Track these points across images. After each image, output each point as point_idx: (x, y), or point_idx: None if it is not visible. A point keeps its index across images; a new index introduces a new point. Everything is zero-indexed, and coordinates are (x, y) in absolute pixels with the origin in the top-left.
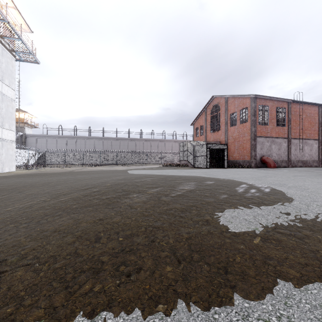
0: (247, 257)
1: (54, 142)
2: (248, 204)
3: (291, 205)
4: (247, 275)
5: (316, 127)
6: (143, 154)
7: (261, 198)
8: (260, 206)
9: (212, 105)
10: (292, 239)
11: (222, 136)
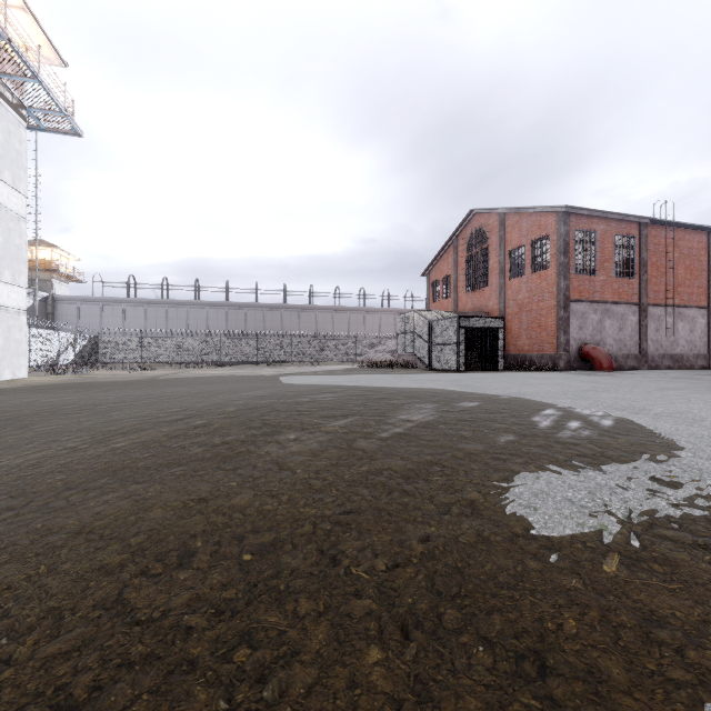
0: (594, 619)
1: (118, 314)
2: (570, 459)
3: (674, 460)
4: (606, 684)
5: (702, 280)
6: (316, 341)
7: (599, 443)
8: (599, 463)
9: (470, 232)
10: (703, 558)
11: (492, 300)
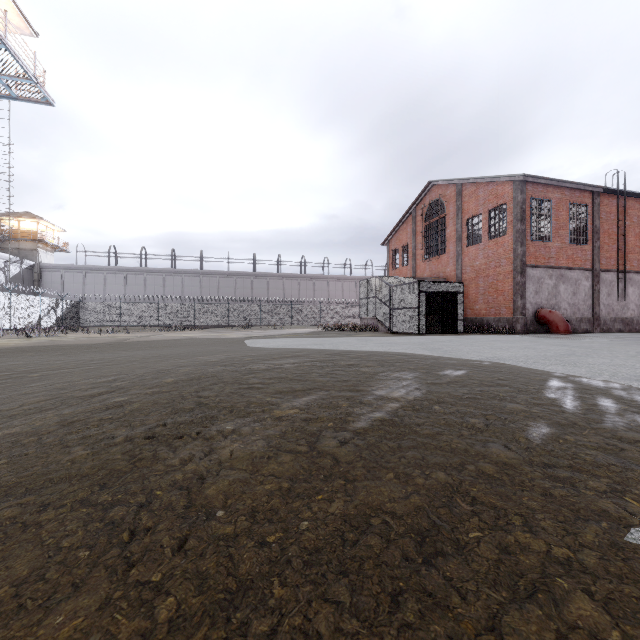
0: None
1: (100, 281)
2: None
3: None
4: None
5: None
6: (283, 306)
7: None
8: None
9: (428, 202)
10: None
11: (449, 267)
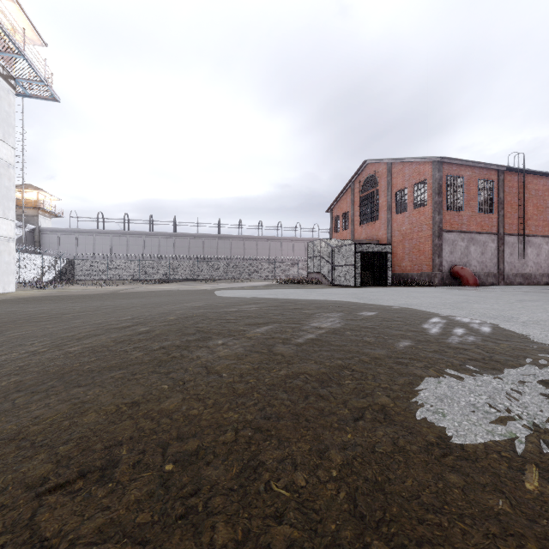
0: None
1: (90, 242)
2: (463, 363)
3: None
4: None
5: (546, 215)
6: (244, 263)
7: (484, 348)
8: (490, 367)
9: (364, 177)
10: None
11: (381, 231)
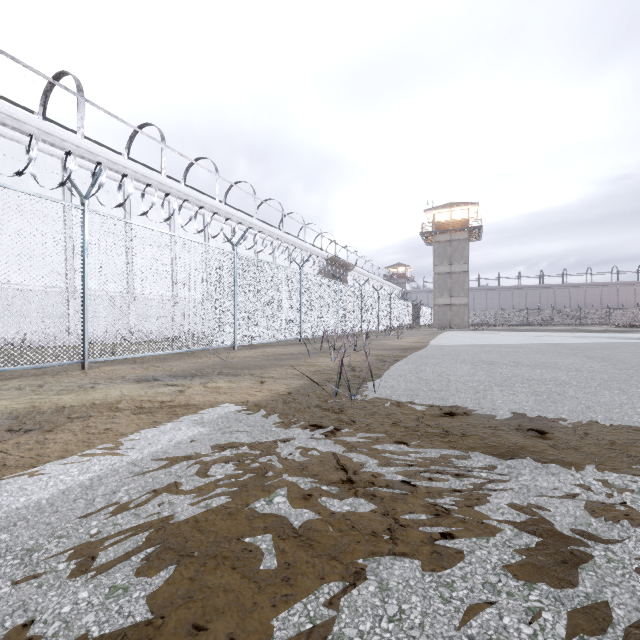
0: None
1: None
2: None
3: None
4: None
5: None
6: (573, 310)
7: None
8: None
9: None
10: None
11: None
